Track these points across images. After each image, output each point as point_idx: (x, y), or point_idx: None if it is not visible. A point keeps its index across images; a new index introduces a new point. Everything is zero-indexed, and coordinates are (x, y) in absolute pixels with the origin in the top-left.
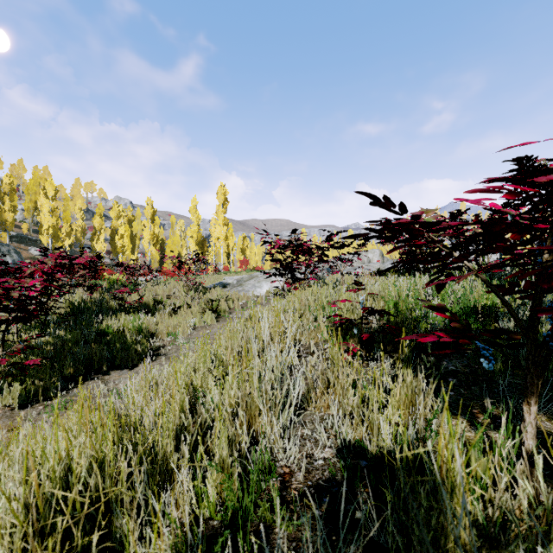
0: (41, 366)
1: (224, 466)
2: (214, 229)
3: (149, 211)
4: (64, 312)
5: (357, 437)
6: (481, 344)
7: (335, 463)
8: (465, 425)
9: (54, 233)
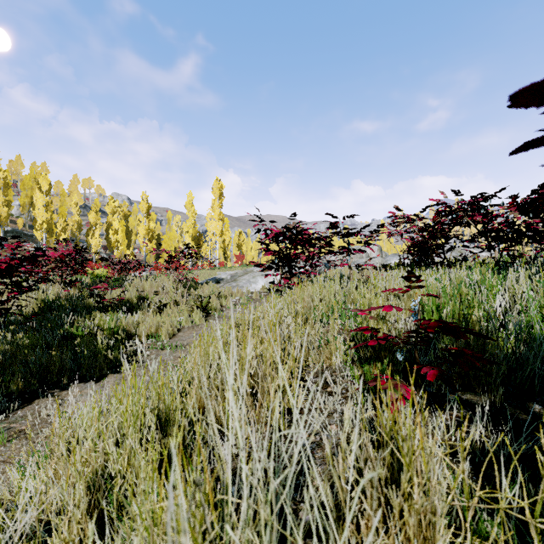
0: None
1: None
2: (210, 224)
3: (144, 205)
4: (32, 311)
5: None
6: None
7: None
8: None
9: (49, 228)
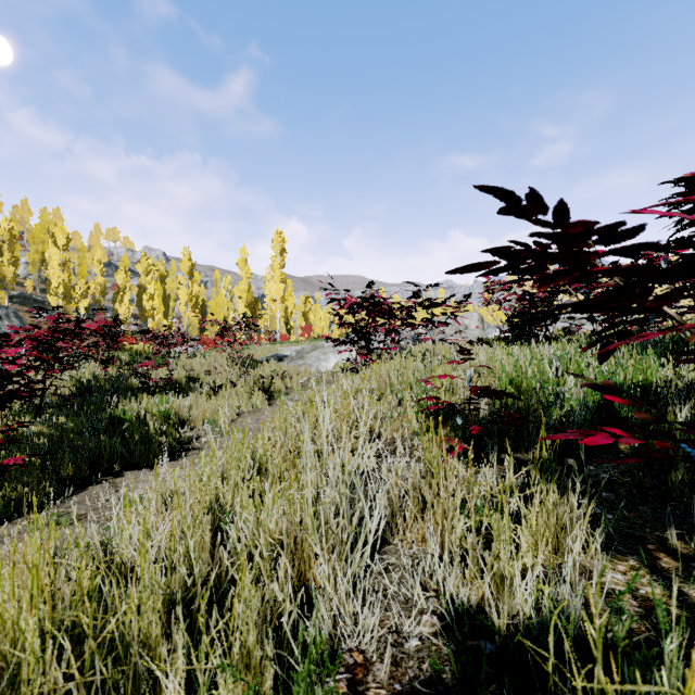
0: (28, 466)
1: (250, 661)
2: (269, 287)
3: (185, 264)
4: (68, 392)
5: (473, 598)
6: (693, 449)
7: (440, 646)
8: (642, 573)
9: (66, 292)
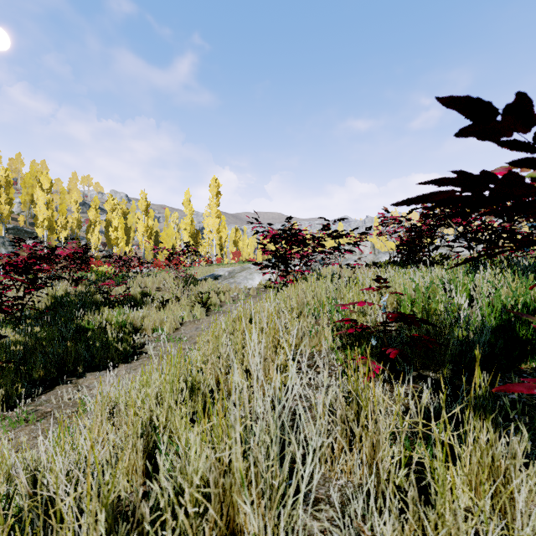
0: (3, 371)
1: None
2: (207, 221)
3: (142, 203)
4: (44, 306)
5: None
6: None
7: None
8: None
9: (50, 225)
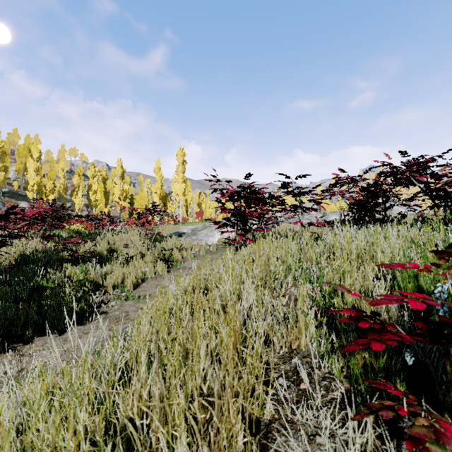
0: None
1: None
2: (174, 186)
3: (119, 170)
4: (9, 263)
5: None
6: None
7: None
8: None
9: (39, 189)
